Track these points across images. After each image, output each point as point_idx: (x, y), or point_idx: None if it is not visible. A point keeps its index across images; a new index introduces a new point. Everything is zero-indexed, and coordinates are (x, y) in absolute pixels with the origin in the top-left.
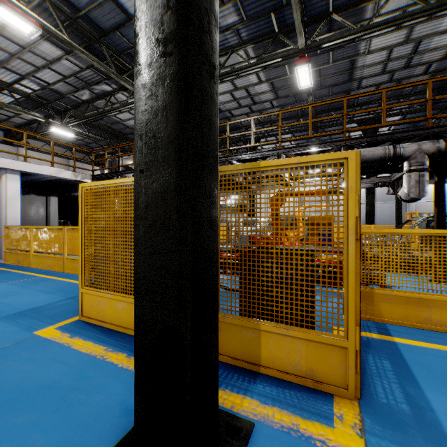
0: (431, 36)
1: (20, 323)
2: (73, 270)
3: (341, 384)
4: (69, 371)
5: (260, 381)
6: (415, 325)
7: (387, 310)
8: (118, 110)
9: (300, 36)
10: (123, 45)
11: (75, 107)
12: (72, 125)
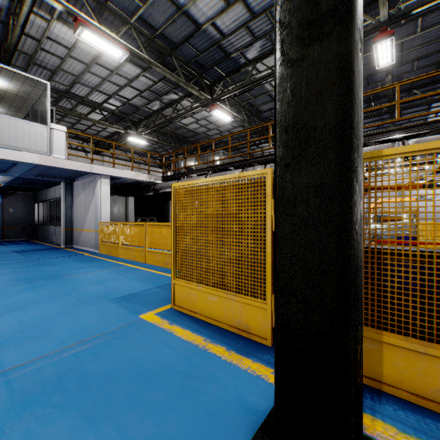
0: None
1: (126, 306)
2: (153, 262)
3: None
4: (179, 357)
5: (387, 402)
6: None
7: None
8: (183, 116)
9: (383, 8)
10: (191, 54)
11: (147, 118)
12: (145, 133)
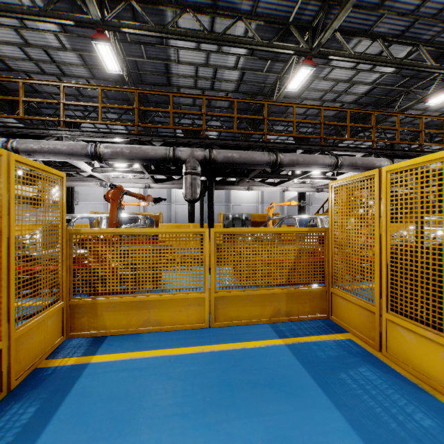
0: (223, 68)
1: None
2: None
3: None
4: None
5: None
6: (137, 330)
7: (112, 320)
8: None
9: (90, 4)
10: None
11: None
12: None
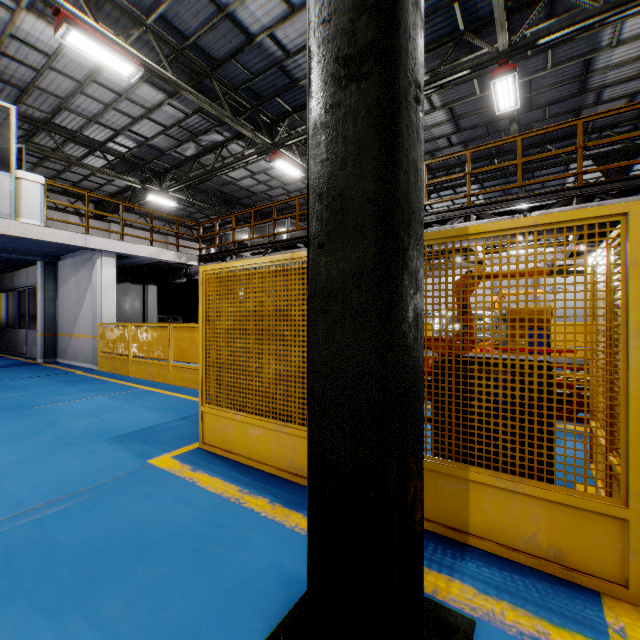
0: None
1: (129, 448)
2: (181, 382)
3: (614, 577)
4: (199, 516)
5: (471, 558)
6: None
7: None
8: (231, 167)
9: (502, 32)
10: (241, 77)
11: (177, 167)
12: (173, 190)
